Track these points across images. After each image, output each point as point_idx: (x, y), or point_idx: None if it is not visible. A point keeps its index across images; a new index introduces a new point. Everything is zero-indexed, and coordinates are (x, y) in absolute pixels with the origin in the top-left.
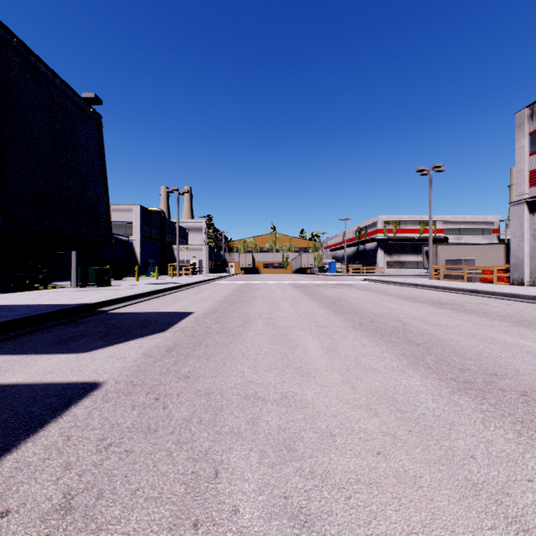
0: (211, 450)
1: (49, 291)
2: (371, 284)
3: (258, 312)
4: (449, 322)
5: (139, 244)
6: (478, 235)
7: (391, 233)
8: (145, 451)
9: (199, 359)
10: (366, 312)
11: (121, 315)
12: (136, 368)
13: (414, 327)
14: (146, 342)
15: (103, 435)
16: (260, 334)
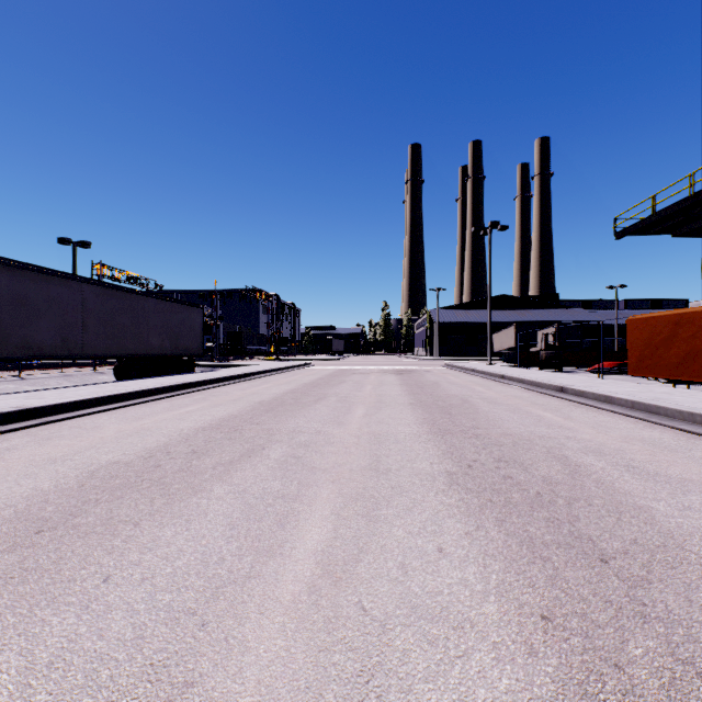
0: None
1: None
2: None
3: None
4: None
5: None
6: None
7: None
8: None
9: None
10: None
11: None
12: None
13: None
14: None
15: None
16: None
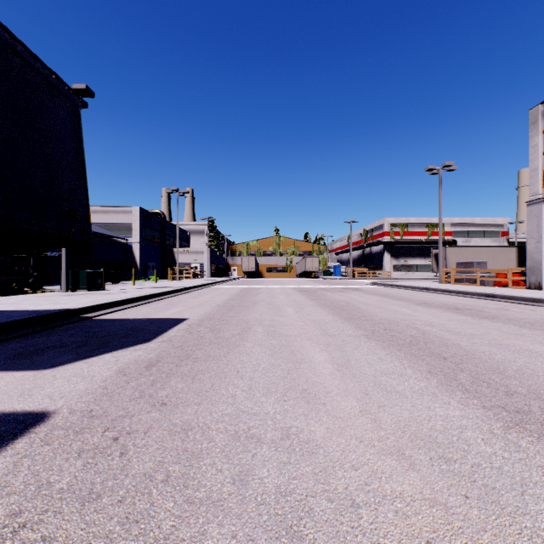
0: (173, 536)
1: (35, 296)
2: (379, 288)
3: (258, 319)
4: (473, 331)
5: (138, 247)
6: (487, 238)
7: (398, 235)
8: (71, 540)
9: (183, 378)
10: (378, 319)
11: (106, 322)
12: (102, 391)
13: (435, 337)
14: (124, 356)
15: (19, 506)
16: (260, 345)
